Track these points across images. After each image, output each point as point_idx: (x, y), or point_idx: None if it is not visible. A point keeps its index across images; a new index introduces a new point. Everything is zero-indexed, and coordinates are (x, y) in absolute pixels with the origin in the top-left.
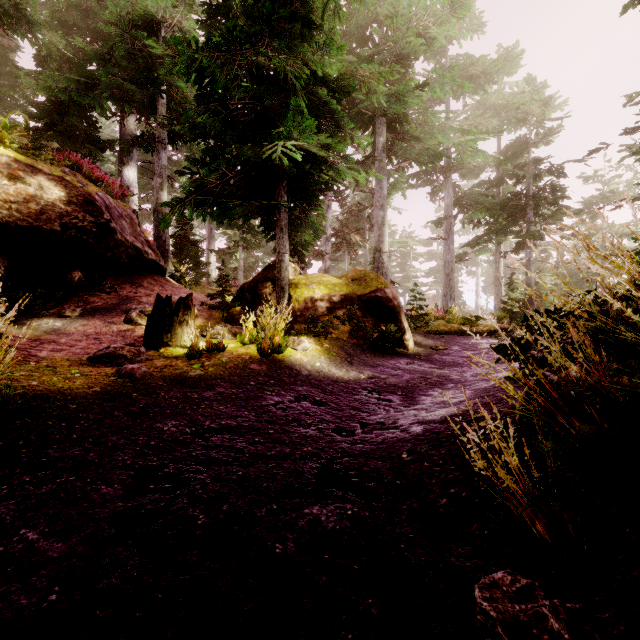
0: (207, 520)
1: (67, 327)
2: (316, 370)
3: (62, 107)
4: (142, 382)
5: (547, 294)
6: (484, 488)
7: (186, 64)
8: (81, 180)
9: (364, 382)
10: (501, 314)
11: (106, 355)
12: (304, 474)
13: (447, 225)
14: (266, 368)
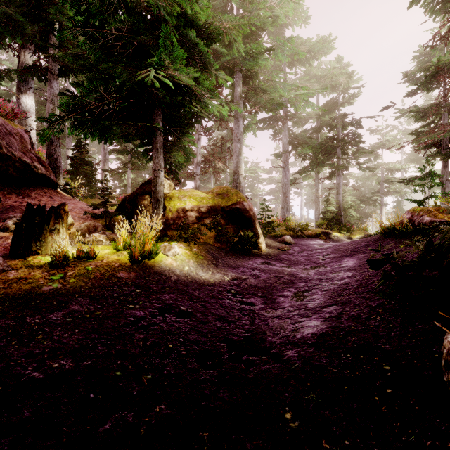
0: None
1: None
2: (184, 274)
3: None
4: None
5: (348, 208)
6: None
7: None
8: None
9: (228, 284)
10: (322, 222)
11: None
12: None
13: (284, 158)
14: (134, 276)
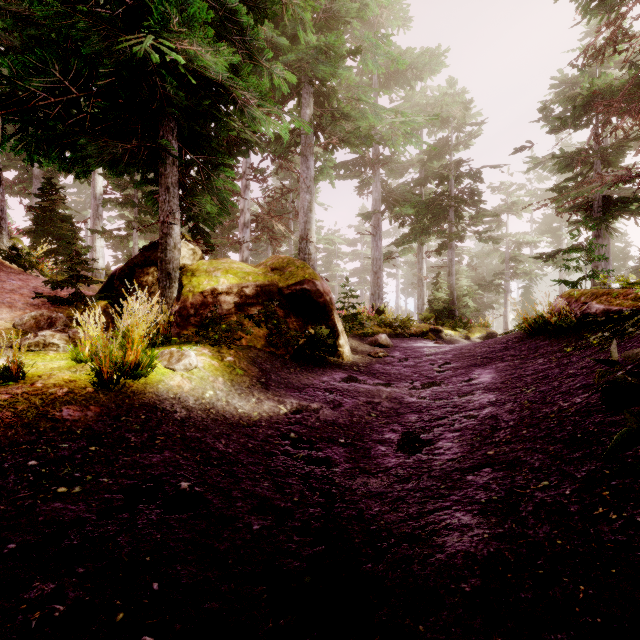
0: None
1: None
2: (204, 406)
3: None
4: None
5: (463, 295)
6: None
7: None
8: None
9: (285, 421)
10: (428, 314)
11: None
12: None
13: (375, 220)
14: (95, 414)
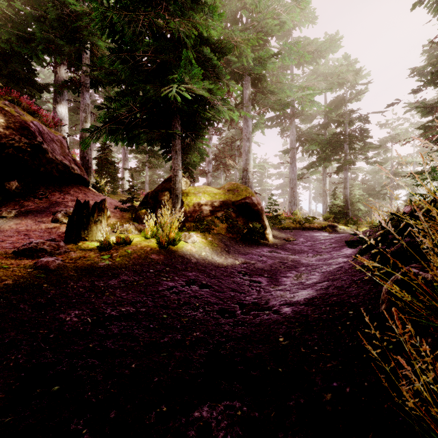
0: (90, 436)
1: (2, 225)
2: (202, 258)
3: (7, 57)
4: (55, 273)
5: (356, 202)
6: (367, 384)
7: (100, 18)
8: (18, 111)
9: (239, 267)
10: (328, 215)
11: (28, 249)
12: (193, 363)
13: (292, 154)
14: (163, 258)
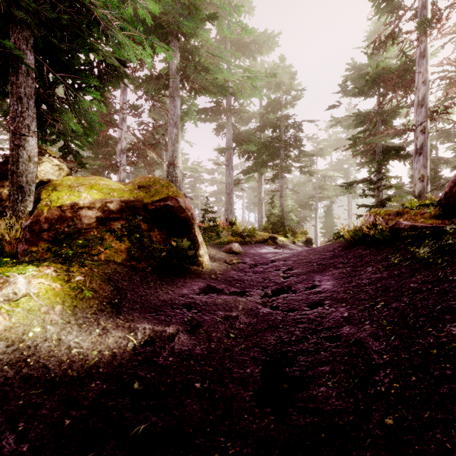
0: None
1: None
2: (18, 354)
3: None
4: None
5: (289, 211)
6: None
7: None
8: None
9: (131, 360)
10: (267, 225)
11: None
12: None
13: (228, 155)
14: None
